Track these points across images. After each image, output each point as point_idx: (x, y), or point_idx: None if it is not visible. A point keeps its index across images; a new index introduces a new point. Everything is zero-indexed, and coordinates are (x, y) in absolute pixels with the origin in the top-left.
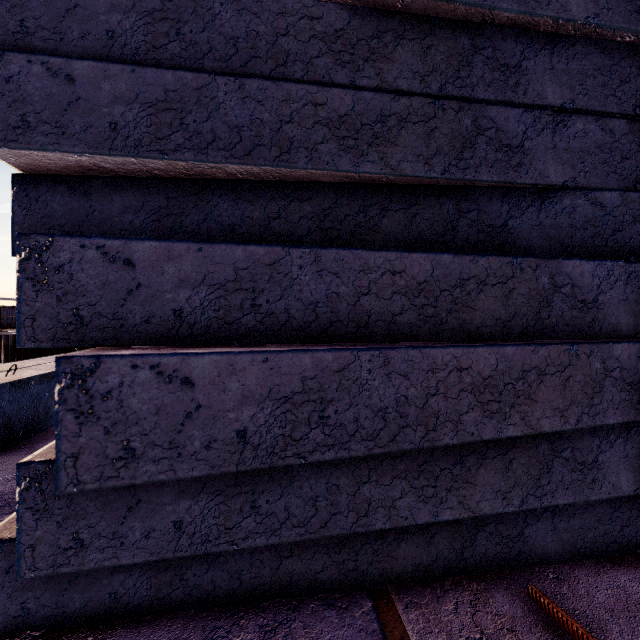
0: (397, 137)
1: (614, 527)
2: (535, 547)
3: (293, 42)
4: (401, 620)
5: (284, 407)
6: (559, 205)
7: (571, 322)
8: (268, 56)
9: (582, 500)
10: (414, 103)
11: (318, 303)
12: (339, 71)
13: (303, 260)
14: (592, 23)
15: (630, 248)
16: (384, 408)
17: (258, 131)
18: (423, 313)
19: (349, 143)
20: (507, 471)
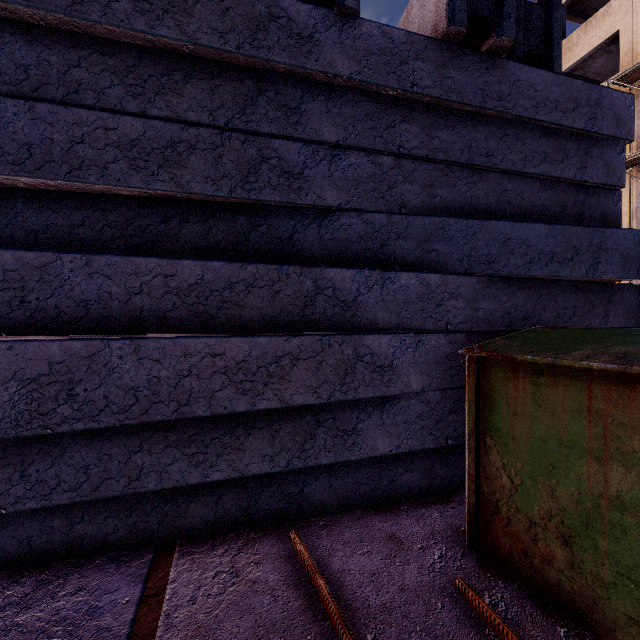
0: (187, 161)
1: (383, 482)
2: (314, 502)
3: (85, 73)
4: (171, 565)
5: (30, 387)
6: (337, 223)
7: (333, 318)
8: (60, 84)
9: (343, 460)
10: (203, 133)
11: (90, 301)
12: (131, 101)
13: (74, 264)
14: (355, 79)
15: (395, 259)
16: (136, 387)
17: (49, 149)
18: (194, 310)
19: (140, 164)
20: (274, 439)
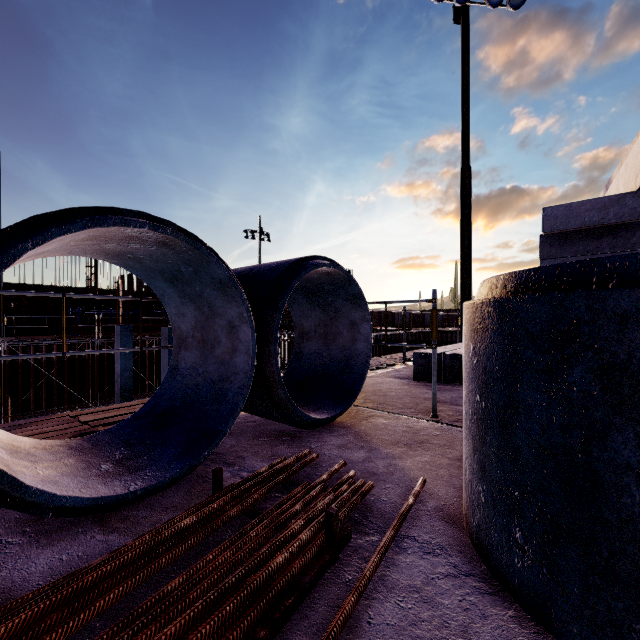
0: None
1: None
2: None
3: None
4: None
5: None
6: None
7: None
8: None
9: None
10: None
11: None
12: None
13: None
14: None
15: None
16: None
17: None
18: None
19: None
20: None
